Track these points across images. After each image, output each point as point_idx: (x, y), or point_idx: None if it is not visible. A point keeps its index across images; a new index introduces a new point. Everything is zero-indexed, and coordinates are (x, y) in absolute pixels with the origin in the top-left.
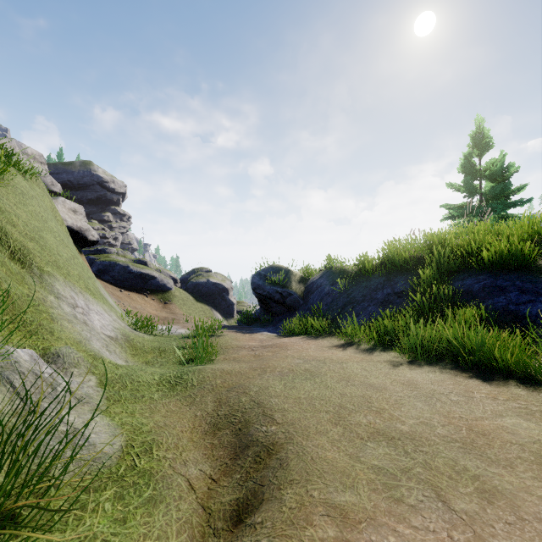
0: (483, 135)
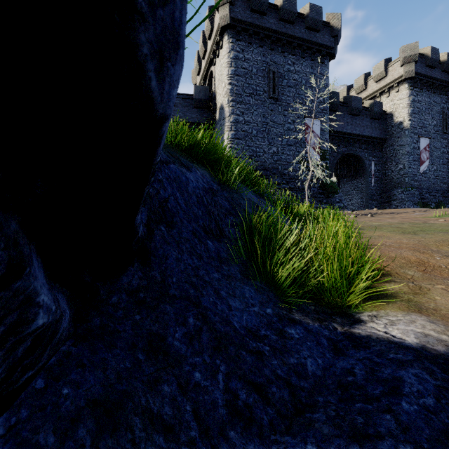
0: None
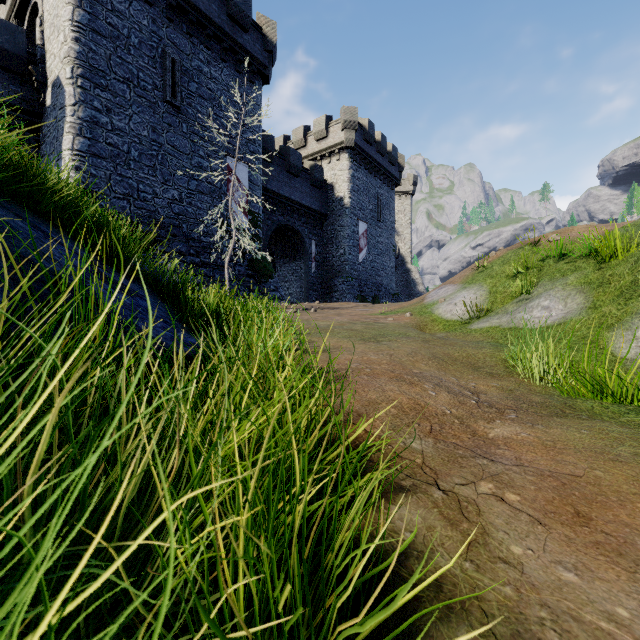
0: None
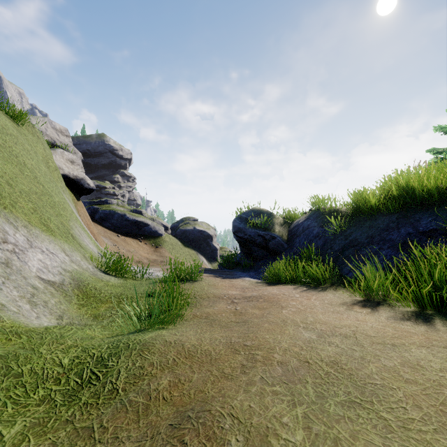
0: None
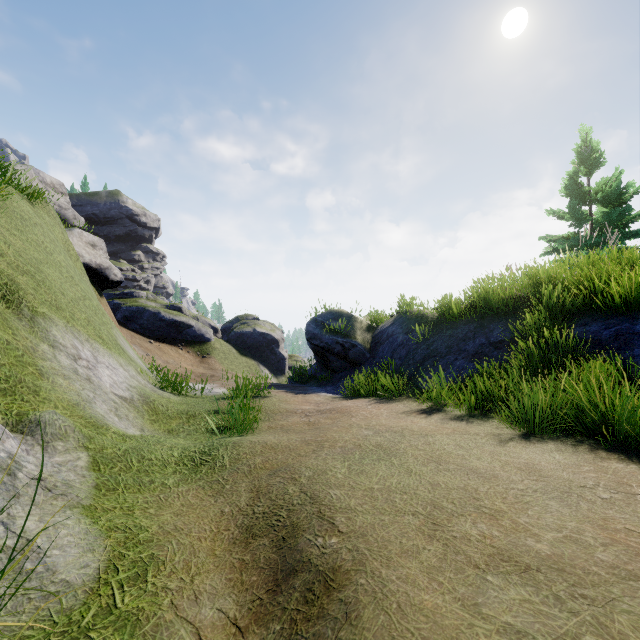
0: (595, 147)
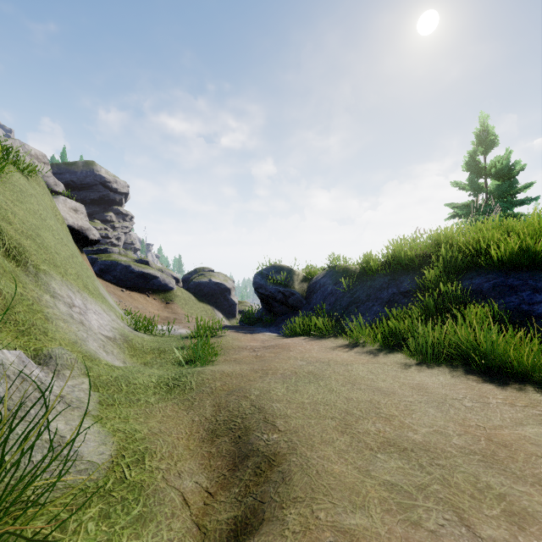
0: (488, 132)
